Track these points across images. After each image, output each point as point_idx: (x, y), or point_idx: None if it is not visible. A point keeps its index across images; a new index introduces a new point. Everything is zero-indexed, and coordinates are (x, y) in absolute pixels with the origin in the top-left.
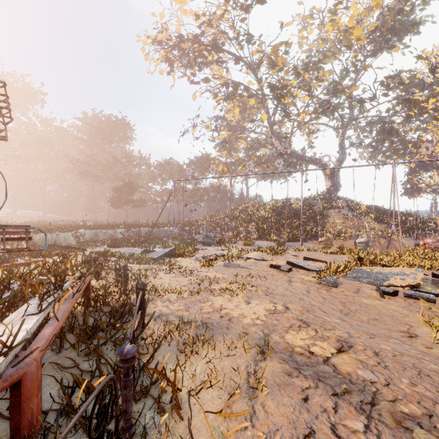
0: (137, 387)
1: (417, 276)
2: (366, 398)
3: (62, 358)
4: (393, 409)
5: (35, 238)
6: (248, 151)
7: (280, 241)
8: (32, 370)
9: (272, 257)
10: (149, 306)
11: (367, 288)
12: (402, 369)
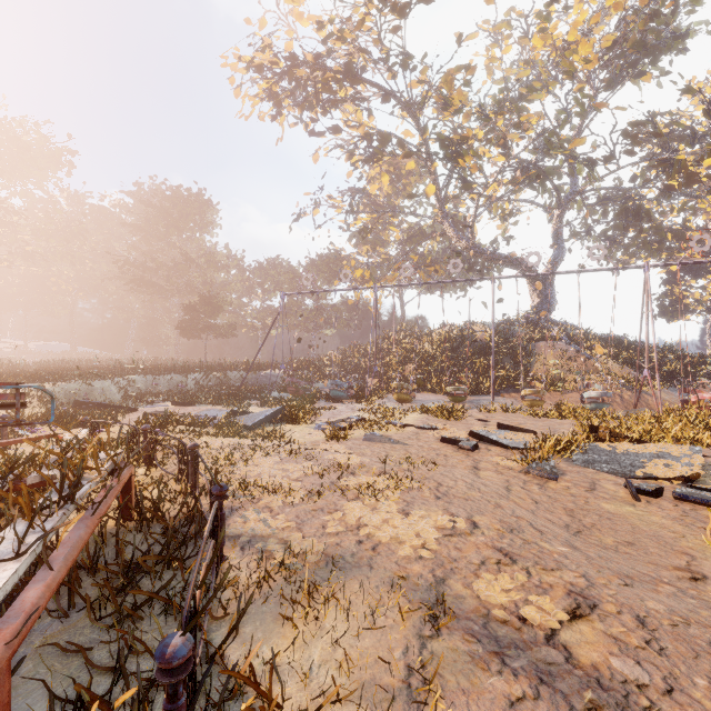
0: (201, 696)
1: (693, 461)
2: None
3: (69, 629)
4: None
5: (52, 390)
6: (404, 245)
7: (456, 394)
8: None
9: (445, 423)
10: (233, 519)
11: (608, 482)
12: (693, 655)
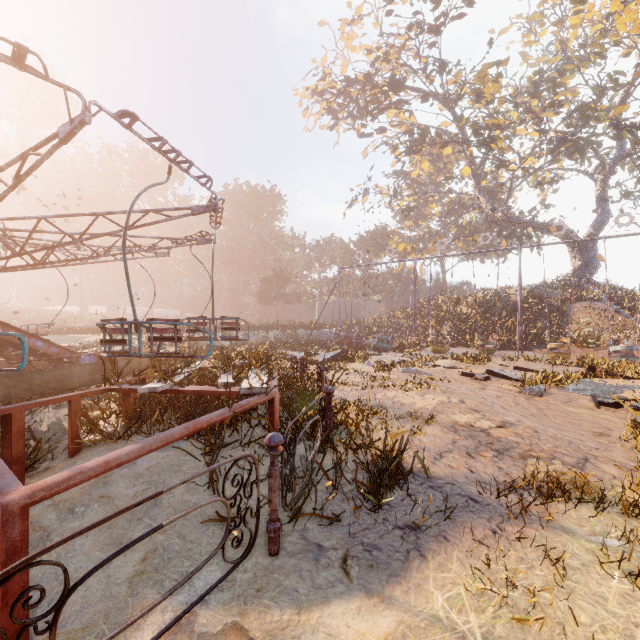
0: None
1: None
2: (505, 447)
3: None
4: (523, 453)
5: None
6: (445, 218)
7: (487, 348)
8: (277, 396)
9: (469, 366)
10: None
11: (584, 400)
12: (554, 441)
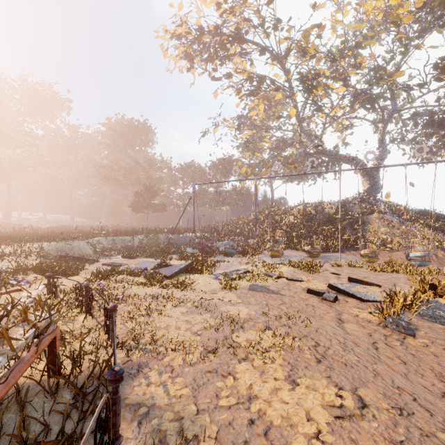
0: None
1: None
2: None
3: None
4: None
5: (47, 248)
6: (273, 151)
7: (312, 251)
8: None
9: (307, 276)
10: (138, 380)
11: None
12: None
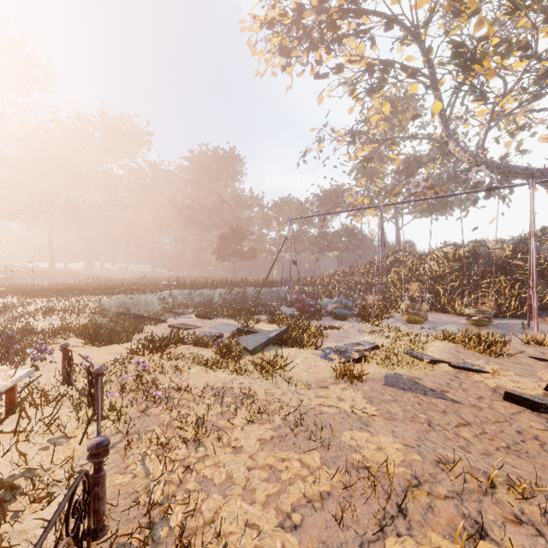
0: None
1: None
2: None
3: None
4: None
5: (107, 302)
6: (400, 174)
7: (476, 316)
8: None
9: (487, 360)
10: None
11: None
12: None
